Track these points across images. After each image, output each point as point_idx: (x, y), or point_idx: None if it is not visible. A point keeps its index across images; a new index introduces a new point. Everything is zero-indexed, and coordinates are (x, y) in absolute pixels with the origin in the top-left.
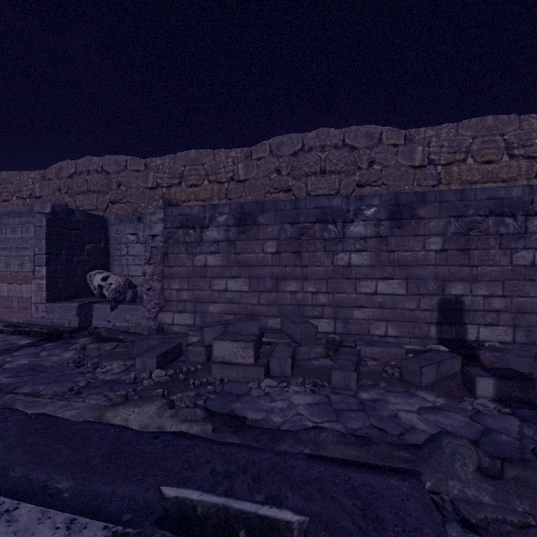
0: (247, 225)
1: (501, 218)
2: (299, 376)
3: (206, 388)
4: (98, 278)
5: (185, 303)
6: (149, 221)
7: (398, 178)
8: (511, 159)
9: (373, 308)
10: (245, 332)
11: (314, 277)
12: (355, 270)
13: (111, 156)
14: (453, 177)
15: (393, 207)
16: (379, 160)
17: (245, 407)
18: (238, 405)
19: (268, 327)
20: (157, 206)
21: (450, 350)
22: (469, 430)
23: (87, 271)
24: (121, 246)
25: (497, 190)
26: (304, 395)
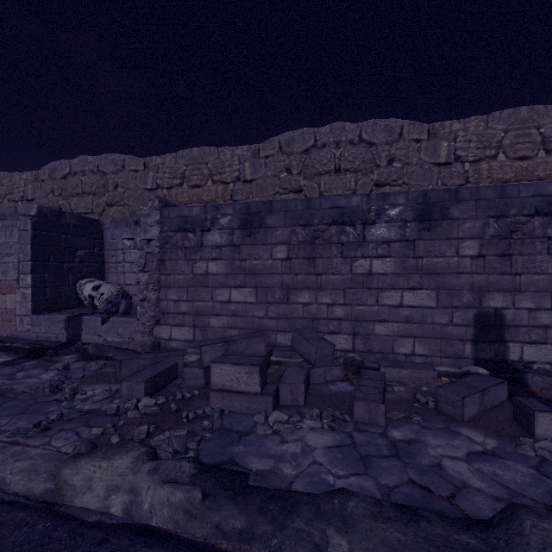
0: (254, 227)
1: (549, 218)
2: (315, 406)
3: (202, 423)
4: (89, 288)
5: (183, 315)
6: (144, 224)
7: (421, 176)
8: (548, 154)
9: (398, 322)
10: (250, 351)
11: (329, 286)
12: (377, 279)
13: (107, 155)
14: (482, 175)
15: (421, 206)
16: (400, 157)
17: (248, 451)
18: (240, 449)
19: (277, 343)
20: (152, 207)
21: (490, 373)
22: (539, 490)
23: (79, 279)
24: (117, 252)
25: (545, 185)
26: (322, 433)
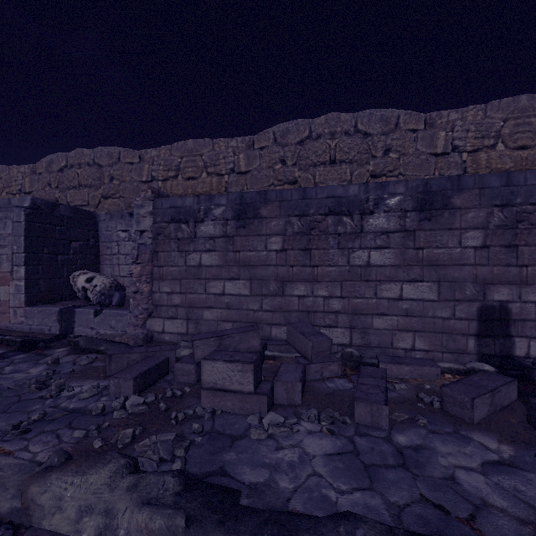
0: (248, 218)
1: None
2: (312, 405)
3: (192, 425)
4: (82, 280)
5: (176, 308)
6: (137, 215)
7: (418, 167)
8: None
9: (398, 316)
10: (244, 346)
11: (326, 279)
12: (375, 271)
13: (103, 148)
14: (481, 165)
15: (421, 195)
16: (396, 147)
17: (241, 459)
18: (232, 456)
19: (271, 337)
20: (145, 198)
21: (497, 370)
22: None
23: (74, 271)
24: (111, 244)
25: None
26: (321, 438)
